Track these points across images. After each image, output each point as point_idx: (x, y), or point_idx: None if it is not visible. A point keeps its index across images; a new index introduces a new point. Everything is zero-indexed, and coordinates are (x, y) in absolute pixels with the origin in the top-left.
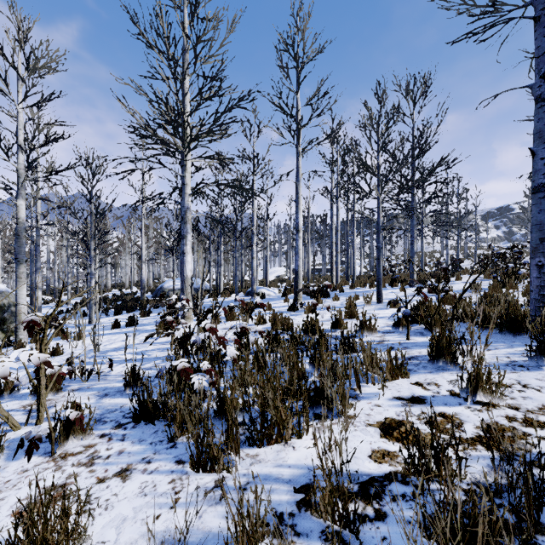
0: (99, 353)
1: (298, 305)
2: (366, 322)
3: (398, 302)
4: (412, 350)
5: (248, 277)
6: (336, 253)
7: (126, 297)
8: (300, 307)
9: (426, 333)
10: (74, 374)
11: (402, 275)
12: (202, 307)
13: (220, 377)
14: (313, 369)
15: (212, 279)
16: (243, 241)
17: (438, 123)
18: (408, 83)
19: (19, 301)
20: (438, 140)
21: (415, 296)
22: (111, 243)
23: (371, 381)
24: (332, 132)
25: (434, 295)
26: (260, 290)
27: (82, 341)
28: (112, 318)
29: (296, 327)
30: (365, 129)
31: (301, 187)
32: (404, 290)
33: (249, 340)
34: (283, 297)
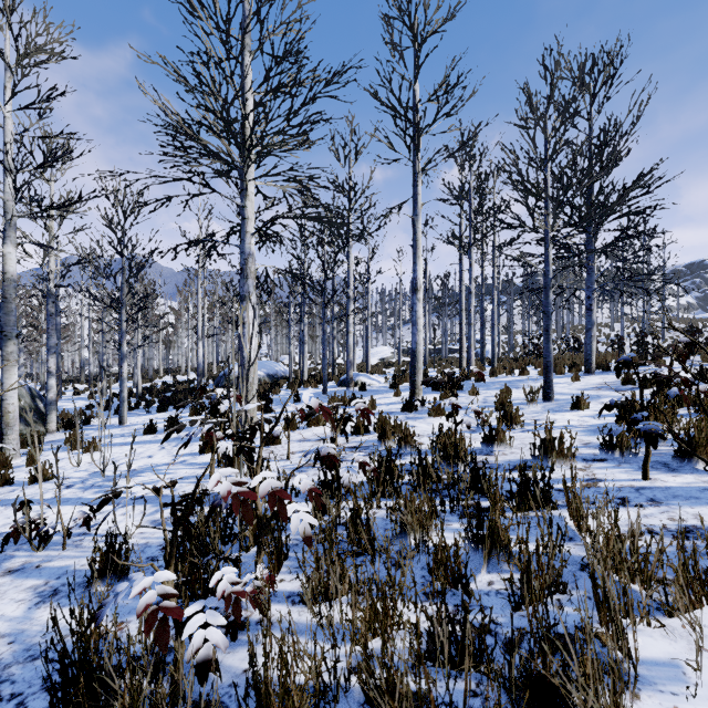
0: (103, 480)
1: (416, 401)
2: (554, 440)
3: (619, 406)
4: (674, 508)
5: (342, 359)
6: (469, 325)
7: (178, 387)
8: (420, 406)
9: (675, 465)
10: (29, 531)
11: (565, 357)
12: (276, 403)
13: (279, 564)
14: (474, 552)
15: (294, 363)
16: (334, 310)
17: (633, 123)
18: (584, 64)
19: (6, 395)
20: (630, 150)
21: (604, 390)
22: (161, 314)
23: (639, 614)
24: (469, 139)
25: (636, 389)
26: (358, 378)
27: (95, 453)
28: (154, 416)
29: (420, 442)
30: (527, 123)
31: (420, 225)
32: (578, 380)
33: (341, 479)
34: (391, 389)
